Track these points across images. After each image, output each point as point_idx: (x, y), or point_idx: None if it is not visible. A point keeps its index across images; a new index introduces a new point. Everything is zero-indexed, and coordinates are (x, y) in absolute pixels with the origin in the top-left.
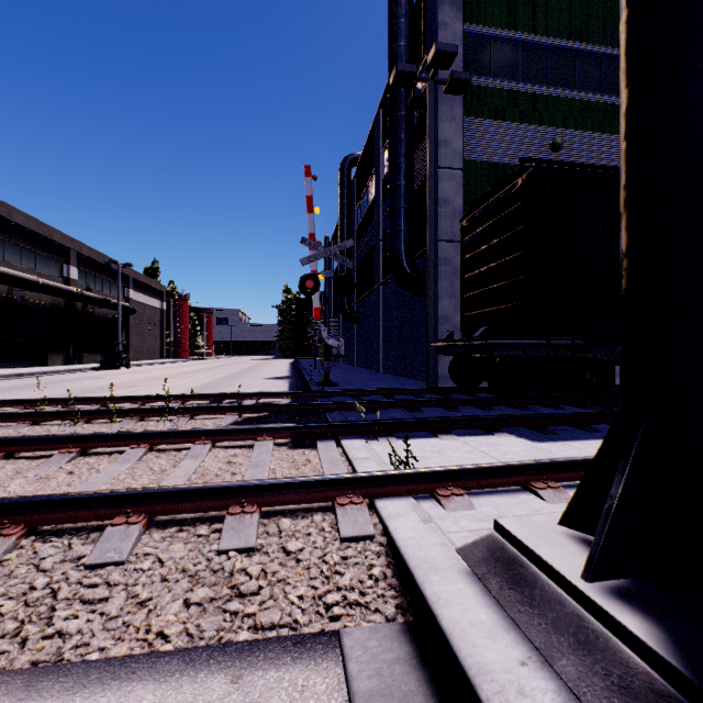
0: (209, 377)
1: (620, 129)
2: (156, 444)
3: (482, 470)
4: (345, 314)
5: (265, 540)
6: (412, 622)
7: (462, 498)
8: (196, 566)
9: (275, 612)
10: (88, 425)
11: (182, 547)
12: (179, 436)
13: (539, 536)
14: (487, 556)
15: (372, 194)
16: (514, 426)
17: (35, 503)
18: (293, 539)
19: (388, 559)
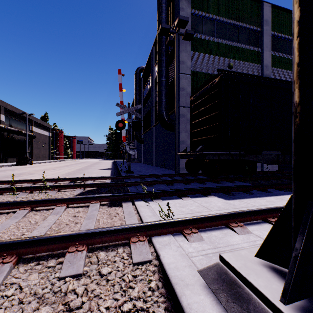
0: (72, 169)
1: (294, 31)
2: (35, 207)
3: (206, 218)
4: (137, 139)
5: (89, 268)
6: None
7: (197, 234)
8: (43, 289)
9: None
10: (0, 196)
11: (37, 276)
12: (48, 202)
13: (247, 266)
14: (217, 277)
15: (150, 85)
16: (216, 192)
17: None
18: (106, 266)
19: (159, 275)
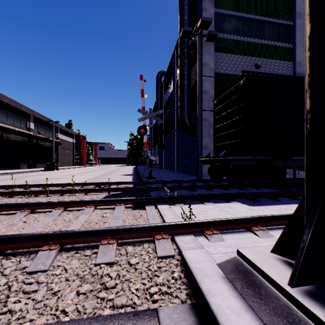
0: (95, 174)
1: (305, 45)
2: (67, 207)
3: (227, 221)
4: (159, 145)
5: (119, 258)
6: (195, 303)
7: (218, 235)
8: (83, 272)
9: (123, 298)
10: (36, 198)
11: (77, 262)
12: (79, 203)
13: (262, 259)
14: (234, 269)
15: (171, 89)
16: (240, 198)
17: (3, 239)
18: (133, 257)
19: (181, 268)
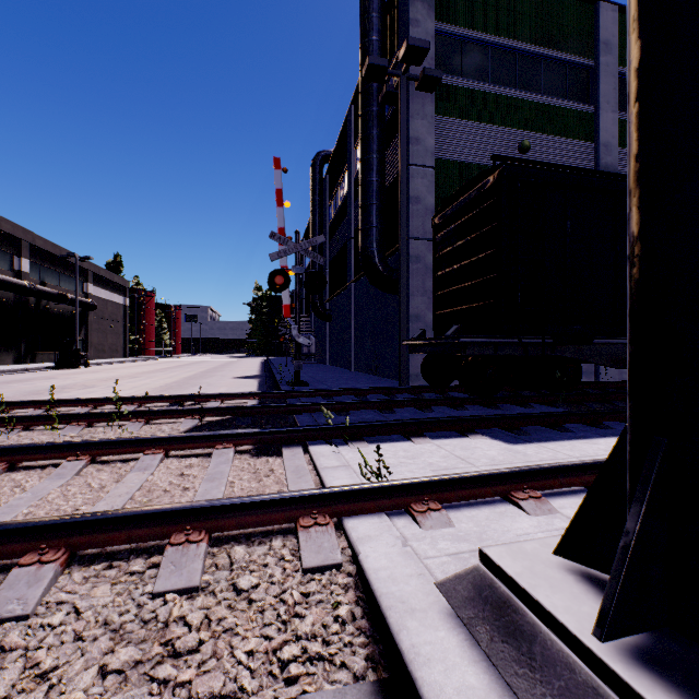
0: (174, 376)
1: (630, 89)
2: (99, 455)
3: (460, 480)
4: (317, 312)
5: (212, 576)
6: (385, 678)
7: (440, 513)
8: (122, 615)
9: (216, 677)
10: (26, 433)
11: (108, 590)
12: (127, 445)
13: (535, 572)
14: (473, 595)
15: (345, 192)
16: (488, 427)
17: None
18: (247, 573)
19: (357, 594)
